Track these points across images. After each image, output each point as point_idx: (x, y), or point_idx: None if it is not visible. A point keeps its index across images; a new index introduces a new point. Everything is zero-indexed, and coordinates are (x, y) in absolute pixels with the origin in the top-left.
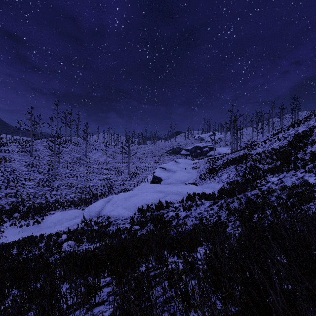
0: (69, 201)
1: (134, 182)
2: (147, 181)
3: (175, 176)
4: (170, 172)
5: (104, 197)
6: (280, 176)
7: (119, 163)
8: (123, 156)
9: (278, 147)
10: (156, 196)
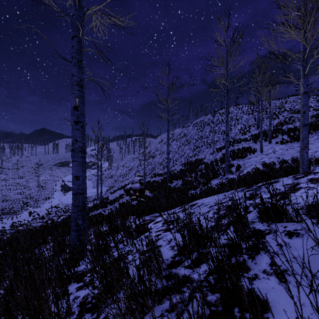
0: (19, 208)
1: (48, 192)
2: (57, 191)
3: None
4: None
5: (39, 202)
6: (122, 183)
7: (15, 178)
8: (13, 172)
9: (125, 171)
10: None
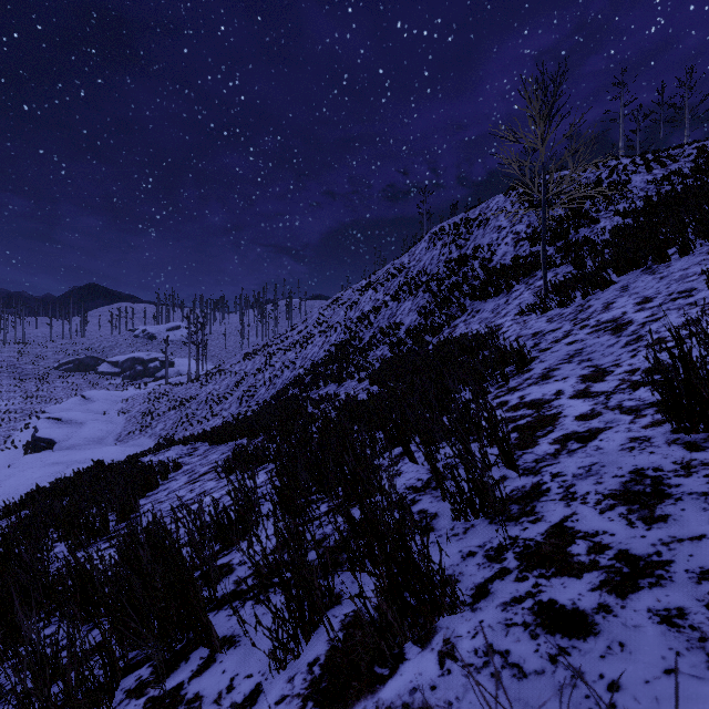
0: None
1: None
2: (14, 448)
3: (83, 433)
4: (73, 425)
5: None
6: (195, 429)
7: None
8: None
9: (225, 387)
10: (51, 471)
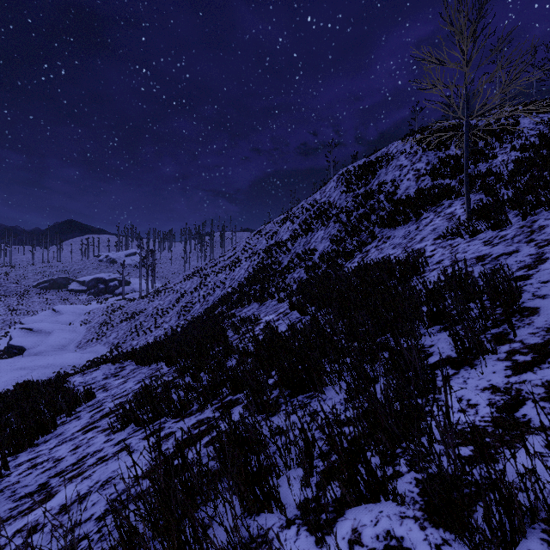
0: None
1: None
2: None
3: (49, 341)
4: (42, 334)
5: None
6: (141, 339)
7: None
8: None
9: (168, 302)
10: (16, 376)
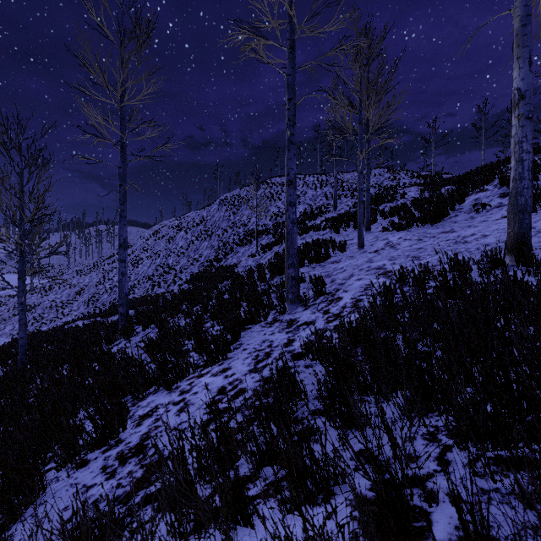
0: None
1: None
2: None
3: None
4: None
5: None
6: (50, 325)
7: None
8: None
9: (67, 296)
10: None
